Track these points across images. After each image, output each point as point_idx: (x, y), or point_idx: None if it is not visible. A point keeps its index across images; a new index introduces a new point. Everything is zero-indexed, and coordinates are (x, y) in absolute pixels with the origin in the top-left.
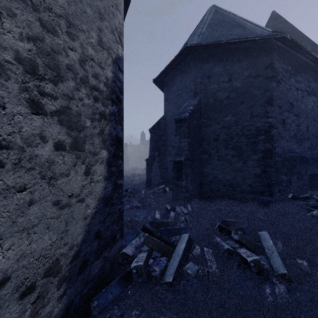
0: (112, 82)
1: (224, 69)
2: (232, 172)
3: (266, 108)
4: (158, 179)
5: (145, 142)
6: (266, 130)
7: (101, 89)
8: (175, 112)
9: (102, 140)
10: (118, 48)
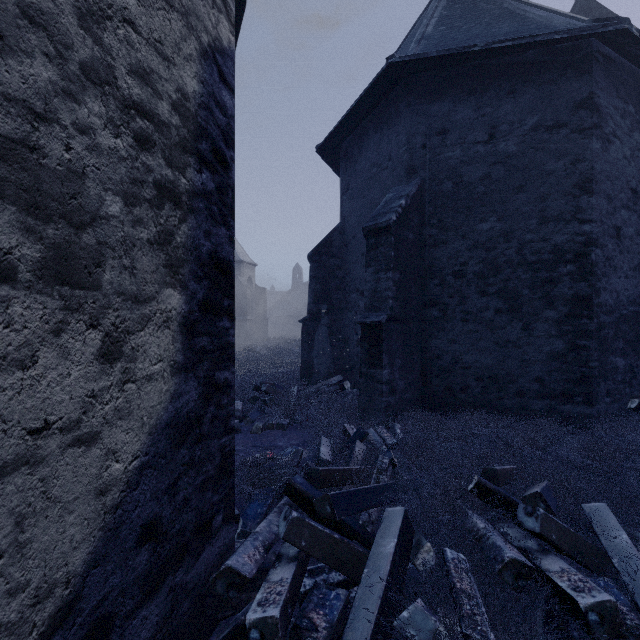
0: (198, 108)
1: (479, 113)
2: (496, 348)
3: (577, 199)
4: (328, 362)
5: (303, 286)
6: (578, 251)
7: (163, 118)
8: (365, 216)
9: (166, 263)
10: (217, 24)
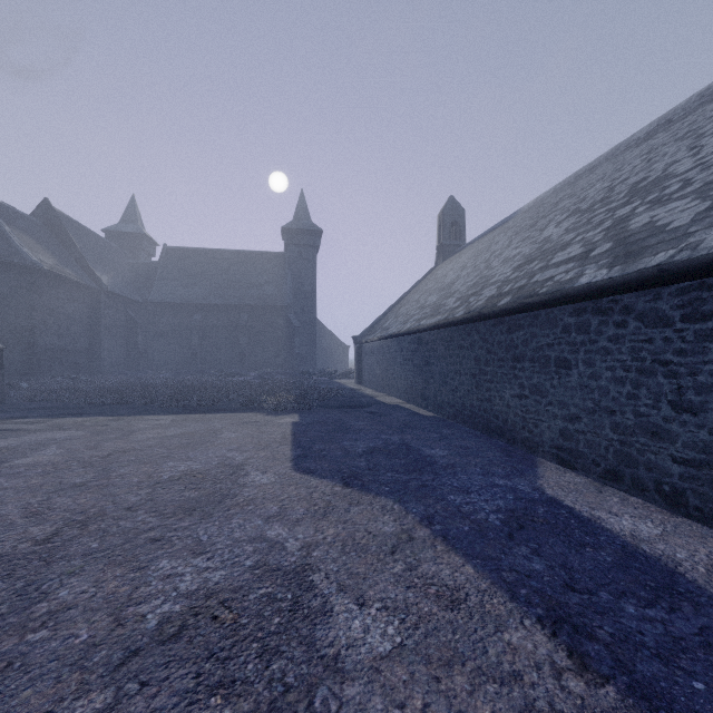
0: None
1: None
2: None
3: (30, 312)
4: None
5: None
6: (31, 329)
7: None
8: None
9: None
10: None
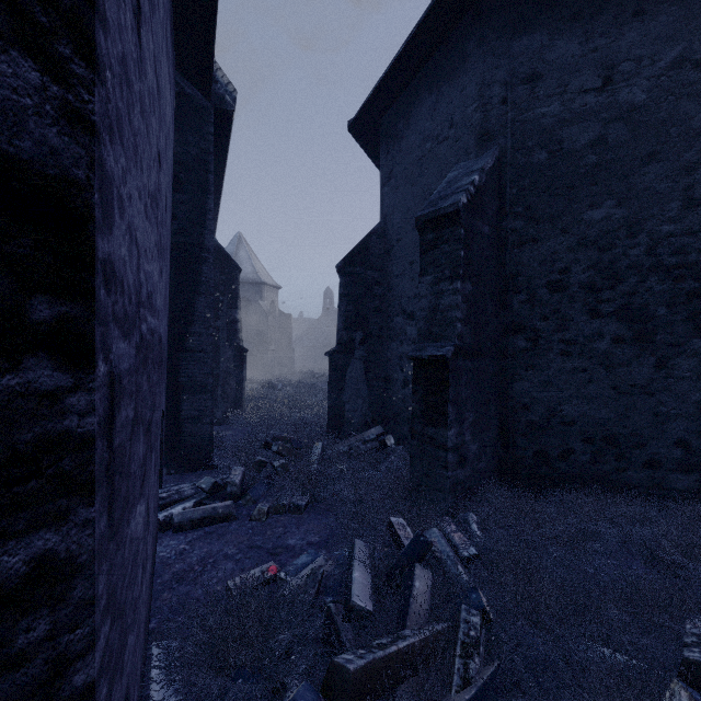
0: None
1: (587, 47)
2: (614, 395)
3: None
4: (364, 408)
5: (334, 313)
6: None
7: None
8: (415, 210)
9: None
10: None
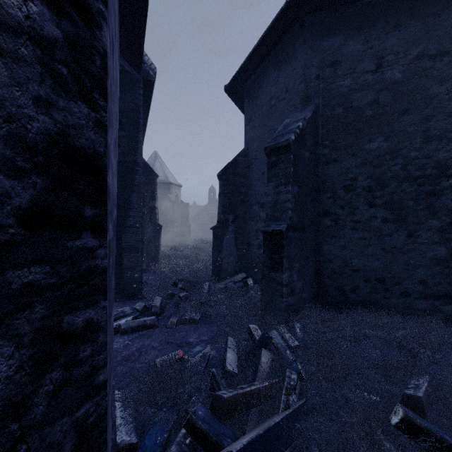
0: None
1: (367, 46)
2: (383, 253)
3: None
4: (234, 262)
5: (216, 202)
6: None
7: None
8: (265, 141)
9: None
10: None
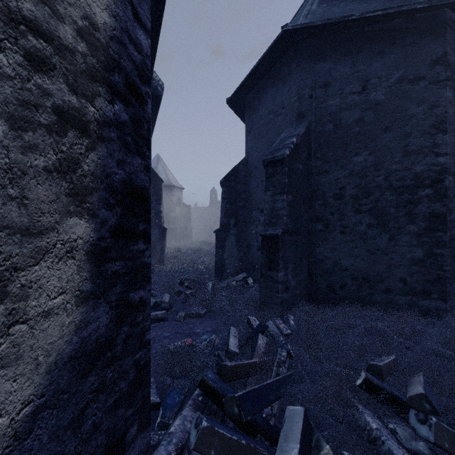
0: (110, 40)
1: (354, 70)
2: (368, 254)
3: (433, 137)
4: (236, 263)
5: (217, 204)
6: (434, 178)
7: (65, 42)
8: (264, 151)
9: (70, 191)
10: None
